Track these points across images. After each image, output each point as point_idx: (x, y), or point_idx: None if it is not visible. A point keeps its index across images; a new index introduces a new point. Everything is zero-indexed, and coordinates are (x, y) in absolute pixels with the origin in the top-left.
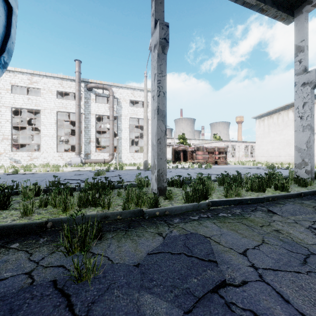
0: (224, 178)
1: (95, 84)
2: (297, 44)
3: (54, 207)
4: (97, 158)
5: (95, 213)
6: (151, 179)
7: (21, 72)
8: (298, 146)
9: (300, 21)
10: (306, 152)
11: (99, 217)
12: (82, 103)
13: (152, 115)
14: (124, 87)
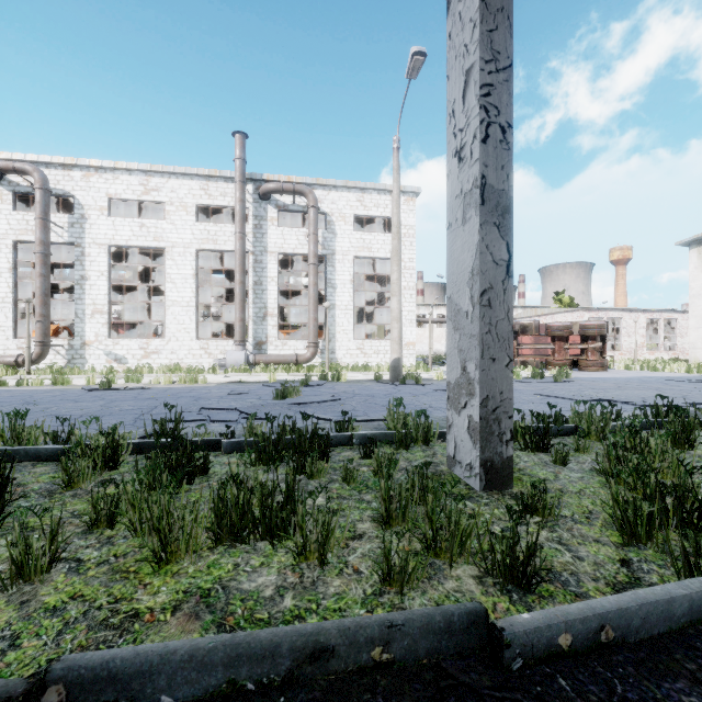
0: (693, 424)
1: (277, 184)
2: None
3: (135, 531)
4: (281, 352)
5: (269, 586)
6: (448, 427)
7: (128, 171)
8: None
9: None
10: None
11: (287, 658)
12: (249, 229)
13: (453, 214)
14: (341, 186)
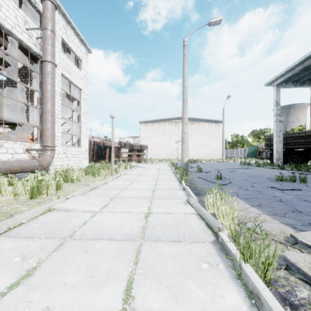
0: None
1: None
2: (277, 101)
3: None
4: None
5: None
6: None
7: None
8: (277, 150)
9: (278, 91)
10: (281, 153)
11: None
12: None
13: None
14: (57, 3)
